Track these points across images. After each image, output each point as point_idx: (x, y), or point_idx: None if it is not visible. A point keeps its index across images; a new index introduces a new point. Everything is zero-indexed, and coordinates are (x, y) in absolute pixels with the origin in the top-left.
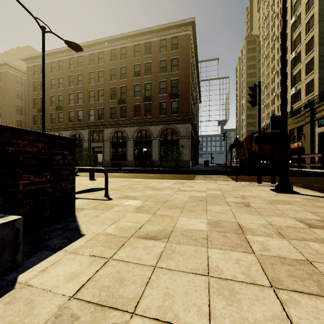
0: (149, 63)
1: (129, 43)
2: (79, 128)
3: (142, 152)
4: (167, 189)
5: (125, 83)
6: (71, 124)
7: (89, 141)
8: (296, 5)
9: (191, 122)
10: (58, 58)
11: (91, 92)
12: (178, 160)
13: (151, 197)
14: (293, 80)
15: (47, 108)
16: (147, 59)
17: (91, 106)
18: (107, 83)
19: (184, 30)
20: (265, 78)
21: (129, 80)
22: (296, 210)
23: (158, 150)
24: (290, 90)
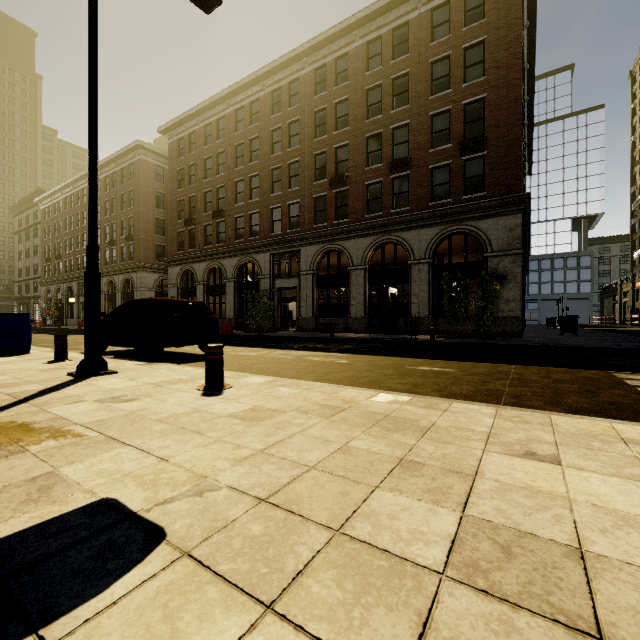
0: (404, 75)
1: (356, 42)
2: (252, 251)
3: (385, 296)
4: None
5: (345, 138)
6: (238, 243)
7: (272, 276)
8: None
9: (524, 210)
10: (216, 116)
11: (276, 171)
12: (489, 315)
13: None
14: None
15: (199, 216)
16: (398, 69)
17: (276, 200)
18: (306, 147)
19: None
20: None
21: (356, 128)
22: None
23: (426, 290)
24: None
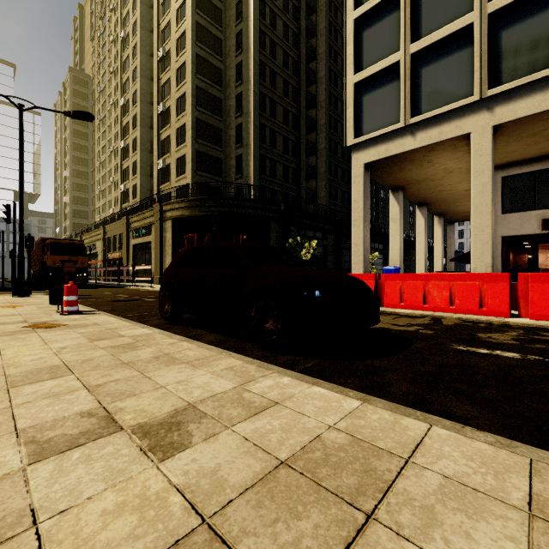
0: None
1: None
2: None
3: None
4: None
5: None
6: None
7: None
8: (126, 86)
9: None
10: None
11: None
12: None
13: None
14: (124, 175)
15: None
16: None
17: None
18: None
19: None
20: (100, 150)
21: None
22: (2, 301)
23: None
24: (120, 185)
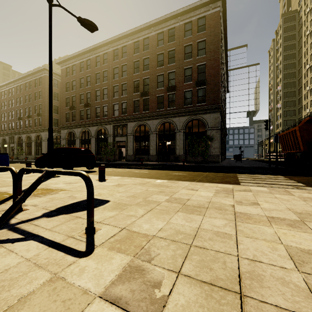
0: (173, 50)
1: (152, 33)
2: (104, 124)
3: (165, 145)
4: (211, 209)
5: (148, 75)
6: (97, 119)
7: (114, 136)
8: None
9: (221, 111)
10: (86, 58)
11: (116, 87)
12: (206, 154)
13: (185, 245)
14: None
15: (77, 105)
16: (171, 47)
17: (115, 100)
18: (130, 77)
19: (212, 7)
20: (308, 58)
21: (152, 71)
22: None
23: (182, 143)
24: None
